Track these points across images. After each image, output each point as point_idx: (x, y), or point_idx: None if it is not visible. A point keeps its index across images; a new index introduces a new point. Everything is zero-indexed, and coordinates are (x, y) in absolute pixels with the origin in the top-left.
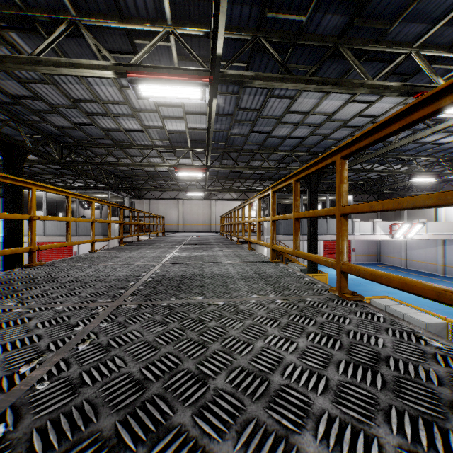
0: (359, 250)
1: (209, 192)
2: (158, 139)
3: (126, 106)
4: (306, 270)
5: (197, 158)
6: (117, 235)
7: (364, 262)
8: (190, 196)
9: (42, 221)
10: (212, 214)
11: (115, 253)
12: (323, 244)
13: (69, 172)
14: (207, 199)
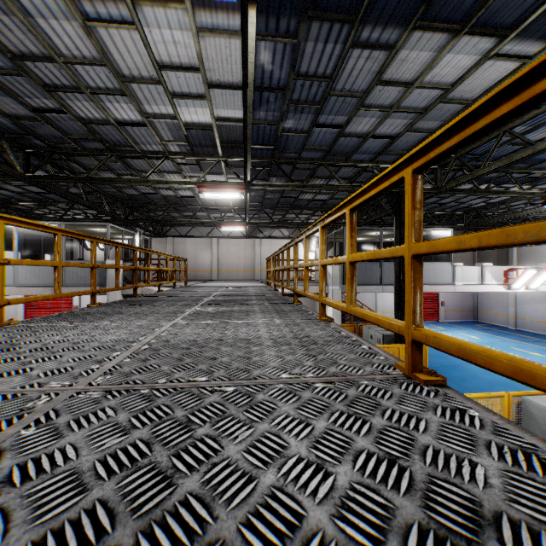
0: (449, 304)
1: (253, 227)
2: (171, 141)
3: (107, 71)
4: (391, 337)
5: (233, 174)
6: (120, 285)
7: (456, 320)
8: (227, 233)
9: (12, 266)
10: (257, 257)
11: (33, 332)
12: None
13: (59, 198)
14: (249, 237)
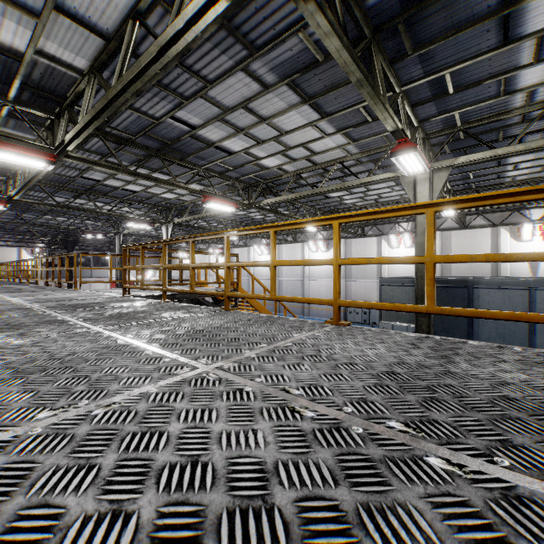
0: None
1: None
2: None
3: None
4: None
5: None
6: None
7: None
8: None
9: None
10: None
11: None
12: (110, 286)
13: None
14: None
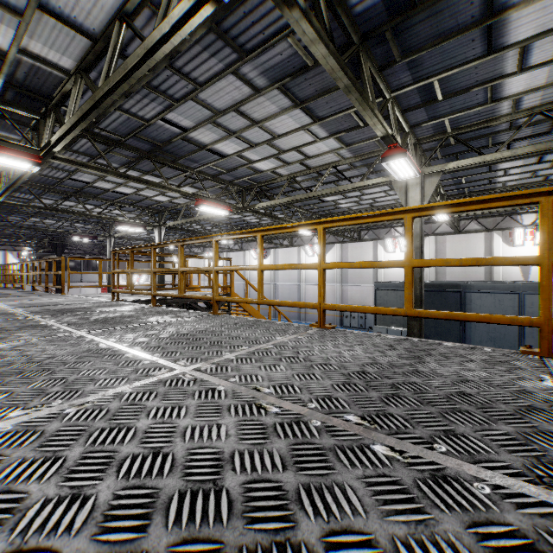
0: None
1: None
2: None
3: None
4: None
5: None
6: None
7: None
8: None
9: None
10: None
11: None
12: (102, 291)
13: None
14: None
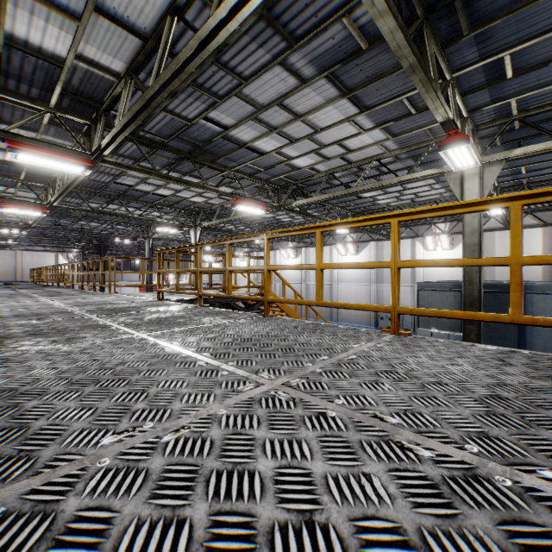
0: None
1: None
2: None
3: None
4: None
5: None
6: None
7: None
8: None
9: None
10: (19, 264)
11: None
12: (139, 290)
13: None
14: (12, 249)
